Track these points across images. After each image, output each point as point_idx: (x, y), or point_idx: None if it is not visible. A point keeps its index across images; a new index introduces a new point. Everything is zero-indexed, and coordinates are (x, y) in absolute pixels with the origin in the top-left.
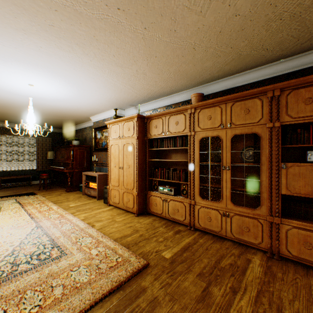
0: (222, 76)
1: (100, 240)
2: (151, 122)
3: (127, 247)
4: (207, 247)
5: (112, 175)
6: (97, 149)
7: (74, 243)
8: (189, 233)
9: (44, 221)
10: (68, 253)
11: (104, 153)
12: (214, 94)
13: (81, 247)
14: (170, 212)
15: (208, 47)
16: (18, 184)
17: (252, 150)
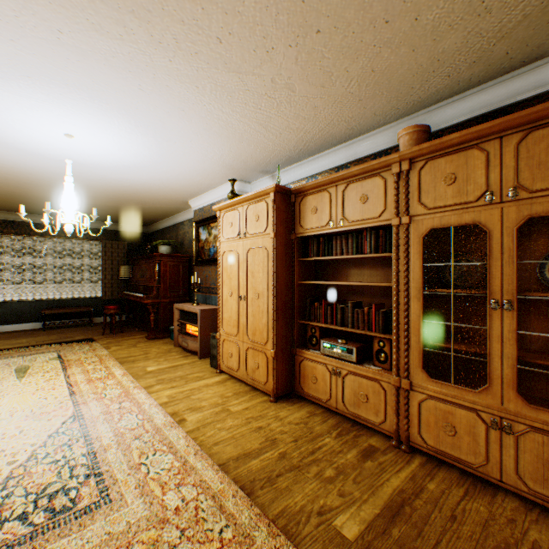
0: (479, 78)
1: (189, 463)
2: (304, 201)
3: (250, 491)
4: (454, 512)
5: (226, 312)
6: (200, 262)
7: (134, 468)
8: (397, 459)
9: (91, 404)
10: (114, 497)
11: (214, 269)
12: (455, 128)
13: (147, 480)
14: (349, 400)
15: None
16: (72, 322)
17: None
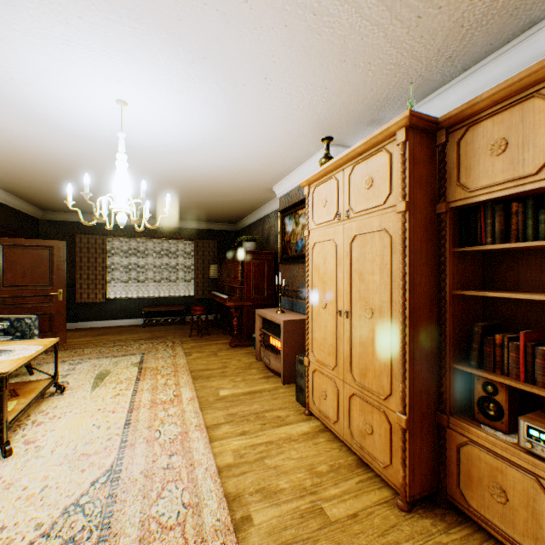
0: None
1: None
2: (469, 136)
3: None
4: None
5: (316, 330)
6: (285, 259)
7: None
8: None
9: (138, 449)
10: None
11: (301, 268)
12: None
13: None
14: None
15: None
16: (168, 320)
17: None
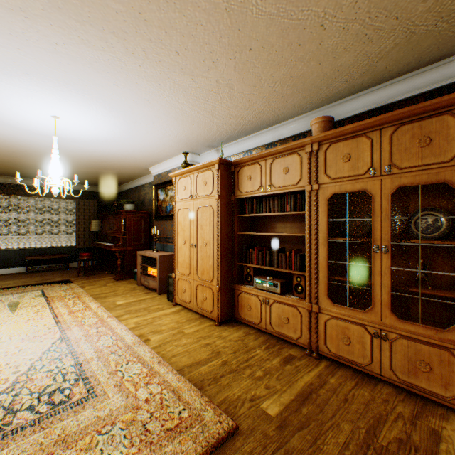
0: (369, 84)
1: (154, 369)
2: (241, 171)
3: (200, 387)
4: (346, 396)
5: (180, 257)
6: (158, 217)
7: (112, 374)
8: (309, 363)
9: (74, 329)
10: (99, 393)
11: (170, 223)
12: (353, 118)
13: (123, 382)
14: (275, 322)
15: (350, 21)
16: (51, 267)
17: (432, 215)
